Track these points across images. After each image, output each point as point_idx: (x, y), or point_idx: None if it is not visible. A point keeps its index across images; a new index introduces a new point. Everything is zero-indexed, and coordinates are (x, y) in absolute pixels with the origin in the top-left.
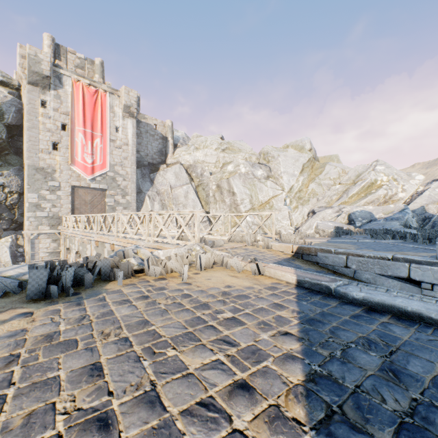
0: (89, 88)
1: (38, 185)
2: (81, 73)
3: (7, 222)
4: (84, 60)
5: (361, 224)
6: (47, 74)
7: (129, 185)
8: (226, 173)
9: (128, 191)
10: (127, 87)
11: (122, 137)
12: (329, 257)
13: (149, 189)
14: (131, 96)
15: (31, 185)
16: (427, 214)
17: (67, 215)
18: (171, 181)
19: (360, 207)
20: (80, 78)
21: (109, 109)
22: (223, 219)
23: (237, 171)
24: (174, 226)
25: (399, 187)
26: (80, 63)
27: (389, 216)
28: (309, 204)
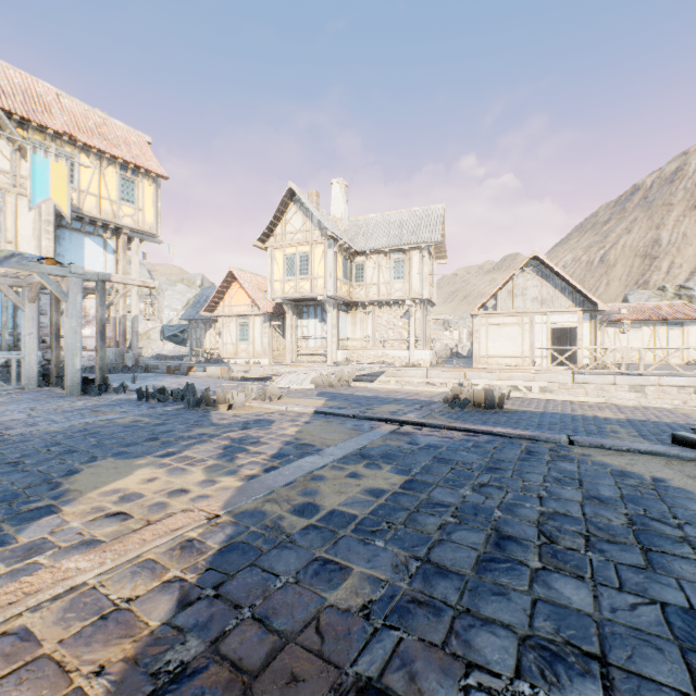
0: None
1: None
2: None
3: None
4: None
5: None
6: None
7: None
8: None
9: None
10: None
11: None
12: None
13: None
14: None
15: None
16: None
17: None
18: None
19: None
20: None
21: None
22: None
23: None
24: None
25: None
26: None
27: None
28: None
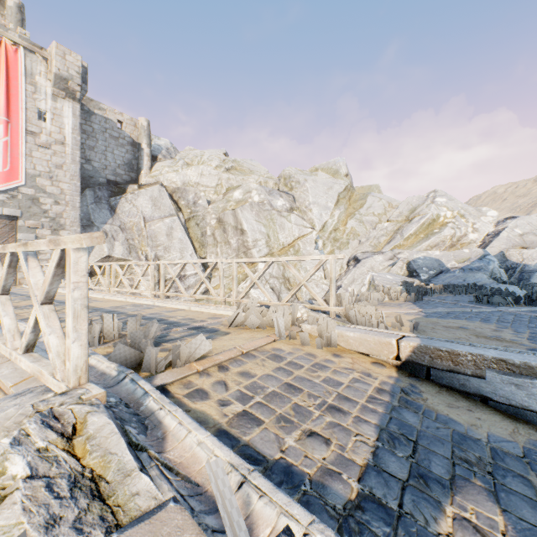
0: None
1: None
2: None
3: None
4: None
5: (428, 276)
6: None
7: (67, 212)
8: (232, 202)
9: (64, 222)
10: (62, 46)
11: (51, 129)
12: (533, 388)
13: (107, 221)
14: (70, 63)
15: None
16: (509, 263)
17: None
18: (145, 210)
19: (422, 252)
20: None
21: (23, 76)
22: (221, 270)
23: (247, 199)
24: (148, 280)
25: (468, 225)
26: None
27: (465, 265)
28: (349, 249)
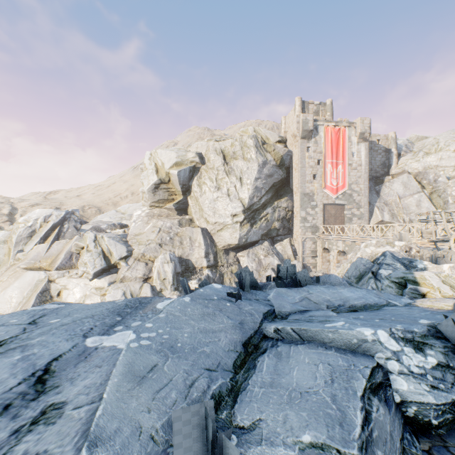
0: (334, 129)
1: (305, 205)
2: (328, 119)
3: (286, 230)
4: (318, 105)
5: None
6: (311, 129)
7: (362, 199)
8: None
9: (361, 204)
10: (361, 118)
11: (356, 160)
12: None
13: (376, 200)
14: (365, 124)
15: (302, 205)
16: None
17: (320, 225)
18: (398, 191)
19: None
20: (328, 123)
21: (347, 140)
22: None
23: None
24: None
25: None
26: (316, 109)
27: None
28: None
